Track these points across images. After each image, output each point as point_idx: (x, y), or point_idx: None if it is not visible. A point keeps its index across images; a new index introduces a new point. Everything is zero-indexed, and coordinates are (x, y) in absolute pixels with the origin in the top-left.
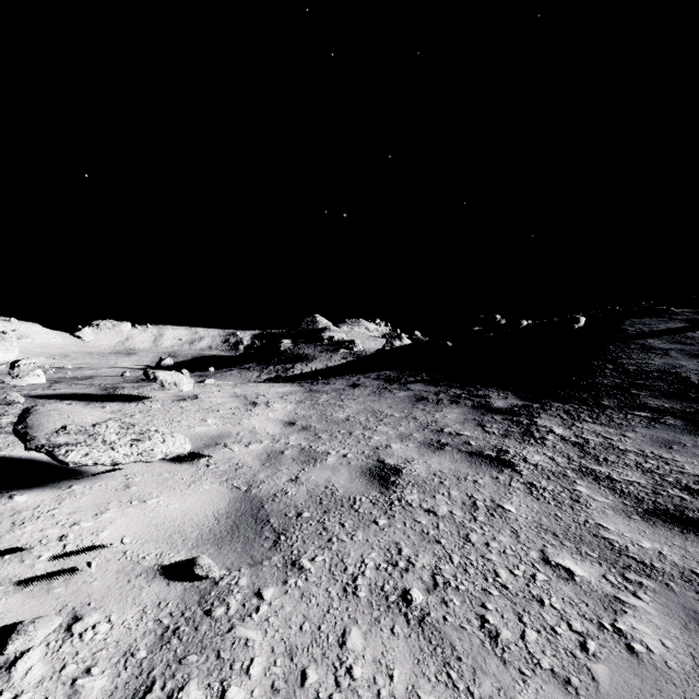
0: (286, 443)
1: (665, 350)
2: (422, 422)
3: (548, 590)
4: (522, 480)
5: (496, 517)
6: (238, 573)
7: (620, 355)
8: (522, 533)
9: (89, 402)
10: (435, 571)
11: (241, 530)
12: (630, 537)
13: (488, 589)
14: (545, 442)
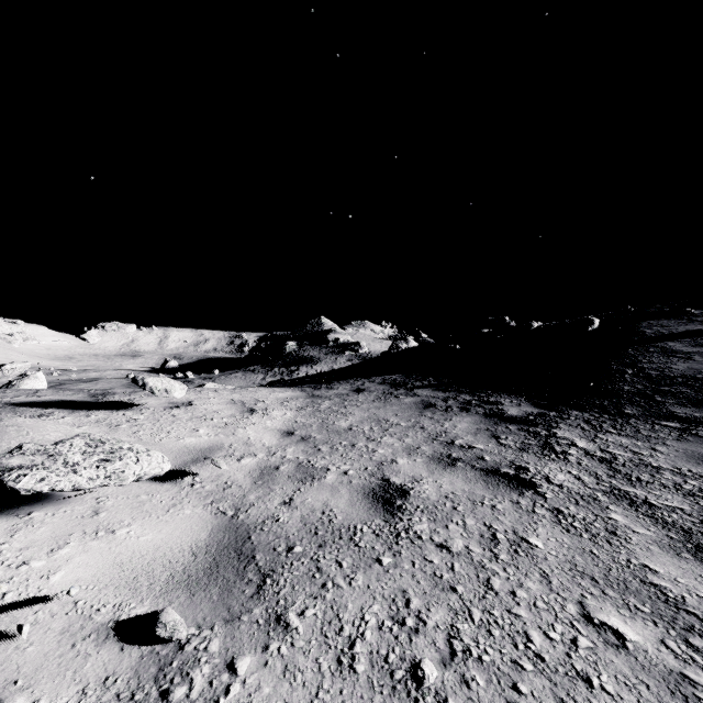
0: (282, 457)
1: (688, 353)
2: (430, 432)
3: (595, 663)
4: (547, 505)
5: (521, 554)
6: (210, 633)
7: (640, 359)
8: (554, 577)
9: (73, 410)
10: (451, 633)
11: (221, 569)
12: (685, 584)
13: (519, 660)
14: (568, 458)
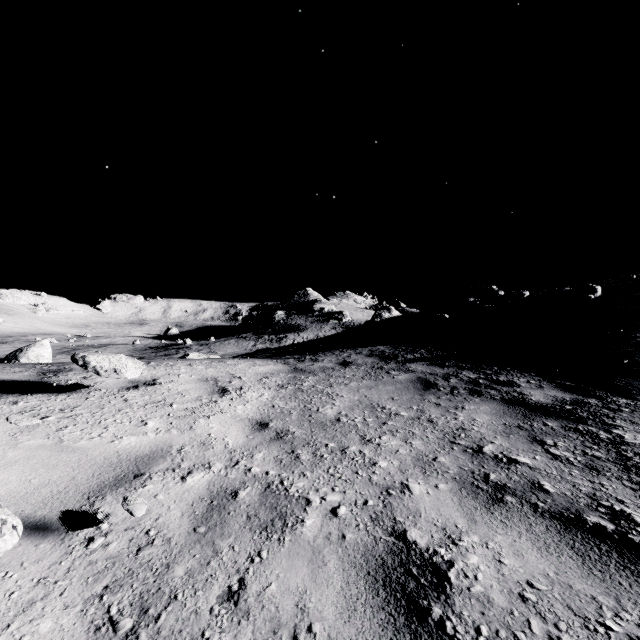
0: (246, 471)
1: None
2: (443, 429)
3: None
4: None
5: None
6: None
7: None
8: None
9: (2, 395)
10: None
11: None
12: None
13: None
14: None
